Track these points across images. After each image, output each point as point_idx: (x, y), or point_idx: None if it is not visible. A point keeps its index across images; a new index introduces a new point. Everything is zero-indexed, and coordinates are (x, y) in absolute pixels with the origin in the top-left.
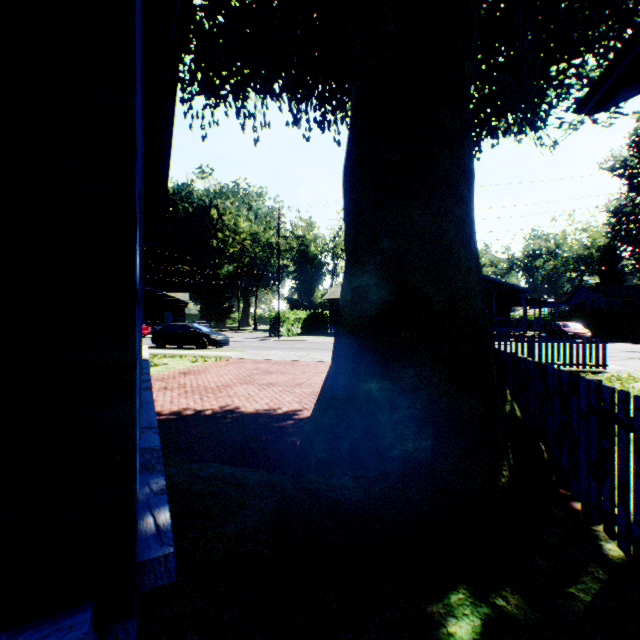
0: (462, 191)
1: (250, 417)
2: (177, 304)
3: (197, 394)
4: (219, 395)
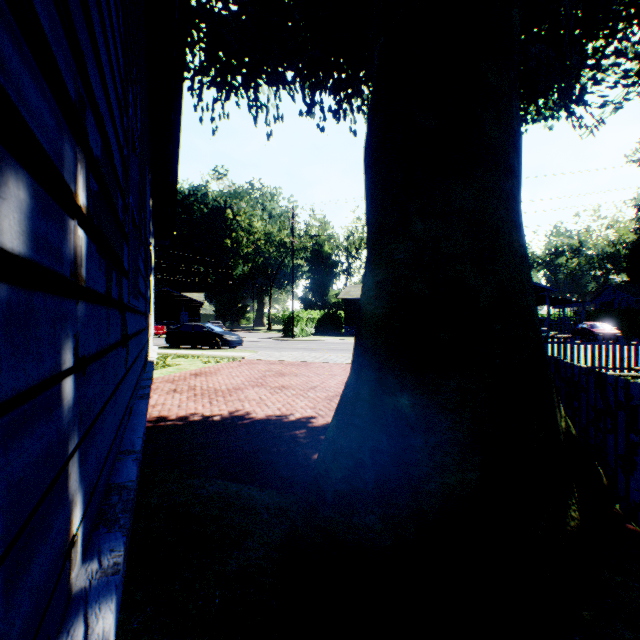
0: (512, 162)
1: (260, 424)
2: (192, 304)
3: (206, 397)
4: (229, 399)
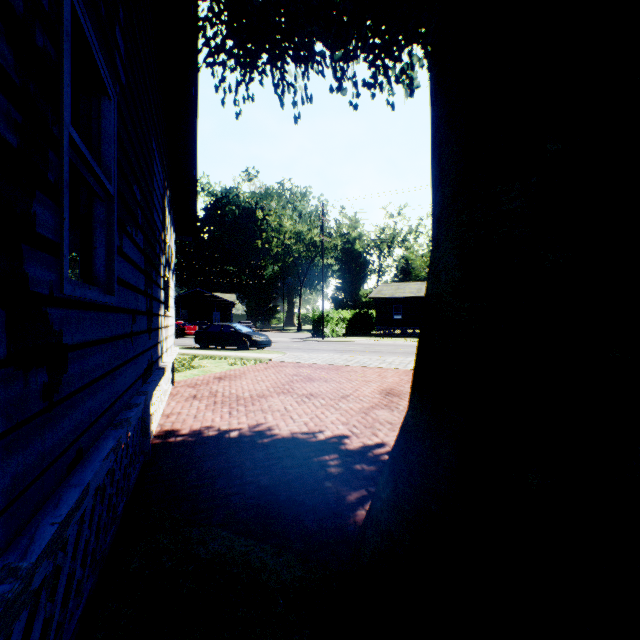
0: None
1: (283, 444)
2: (224, 304)
3: (226, 406)
4: (251, 409)
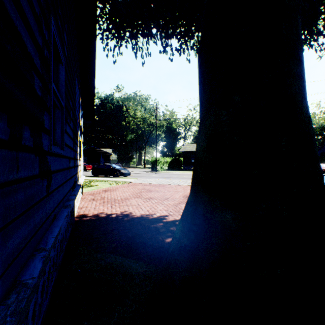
0: (300, 55)
1: (137, 220)
2: (106, 154)
3: (109, 203)
4: (121, 204)
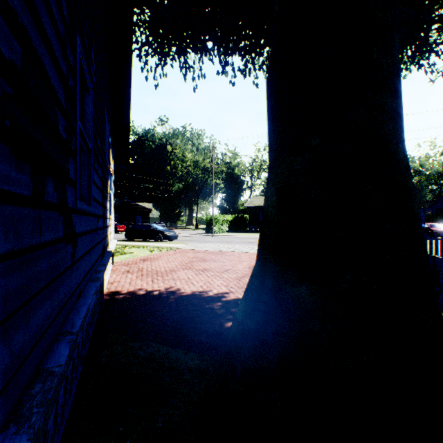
0: (396, 84)
1: (187, 298)
2: (144, 210)
3: (150, 277)
4: (166, 278)
